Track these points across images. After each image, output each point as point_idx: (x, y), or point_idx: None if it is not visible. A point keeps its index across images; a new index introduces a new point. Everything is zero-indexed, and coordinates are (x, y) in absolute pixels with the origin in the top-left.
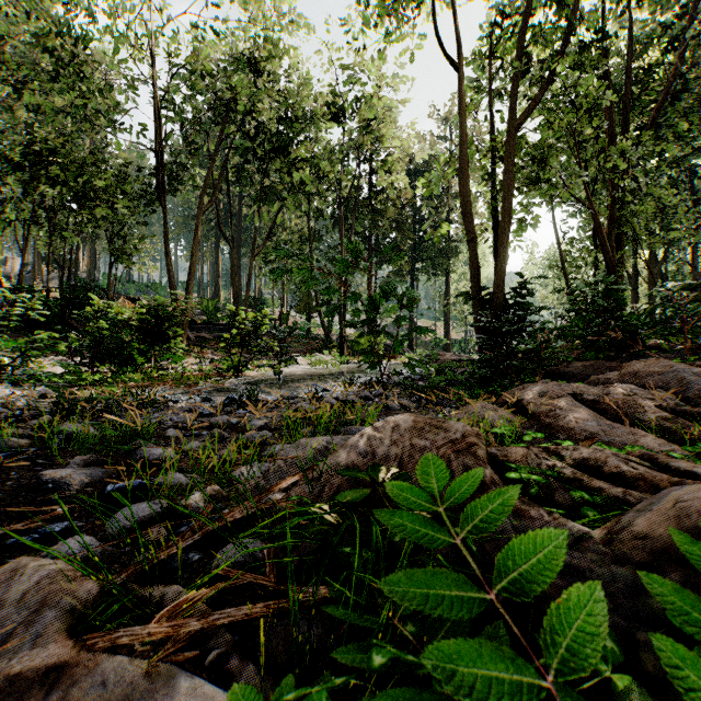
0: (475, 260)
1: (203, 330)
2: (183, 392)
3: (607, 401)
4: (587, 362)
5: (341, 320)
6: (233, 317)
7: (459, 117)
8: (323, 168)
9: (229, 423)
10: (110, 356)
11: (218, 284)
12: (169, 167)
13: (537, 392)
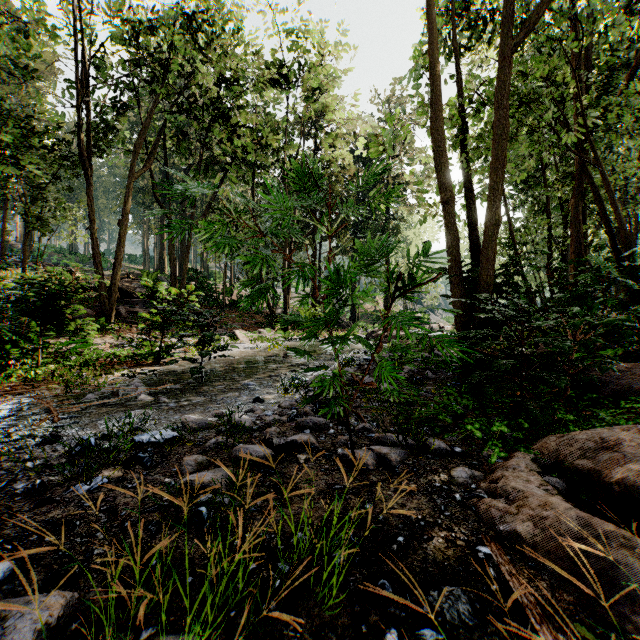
0: (454, 226)
1: (138, 304)
2: (41, 411)
3: None
4: (617, 364)
5: (285, 294)
6: (152, 293)
7: (430, 48)
8: (266, 136)
9: None
10: None
11: (163, 256)
12: (96, 126)
13: None
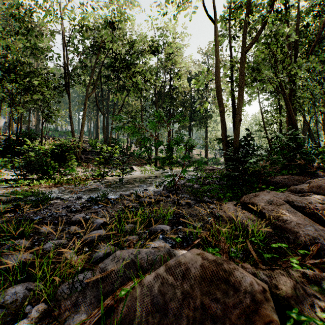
0: (224, 121)
1: (89, 154)
2: (69, 191)
3: (315, 211)
4: (284, 176)
5: (155, 149)
6: (100, 149)
7: (215, 47)
8: (147, 76)
9: (84, 219)
10: (35, 170)
11: (98, 131)
12: (72, 75)
13: (267, 201)
